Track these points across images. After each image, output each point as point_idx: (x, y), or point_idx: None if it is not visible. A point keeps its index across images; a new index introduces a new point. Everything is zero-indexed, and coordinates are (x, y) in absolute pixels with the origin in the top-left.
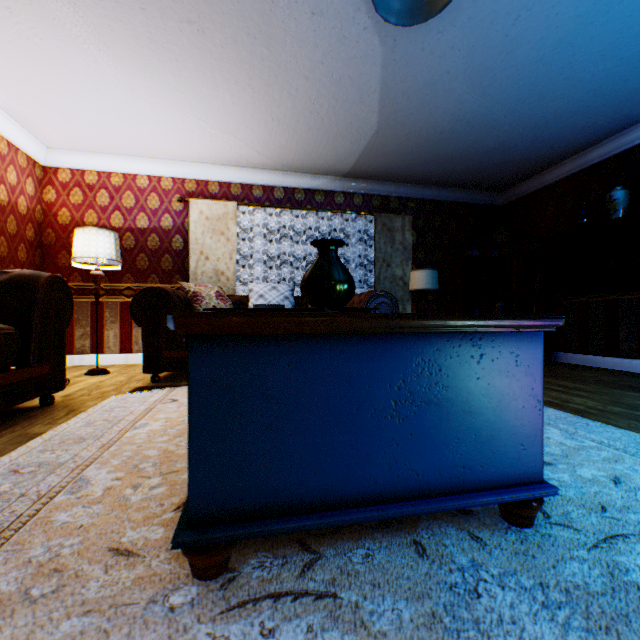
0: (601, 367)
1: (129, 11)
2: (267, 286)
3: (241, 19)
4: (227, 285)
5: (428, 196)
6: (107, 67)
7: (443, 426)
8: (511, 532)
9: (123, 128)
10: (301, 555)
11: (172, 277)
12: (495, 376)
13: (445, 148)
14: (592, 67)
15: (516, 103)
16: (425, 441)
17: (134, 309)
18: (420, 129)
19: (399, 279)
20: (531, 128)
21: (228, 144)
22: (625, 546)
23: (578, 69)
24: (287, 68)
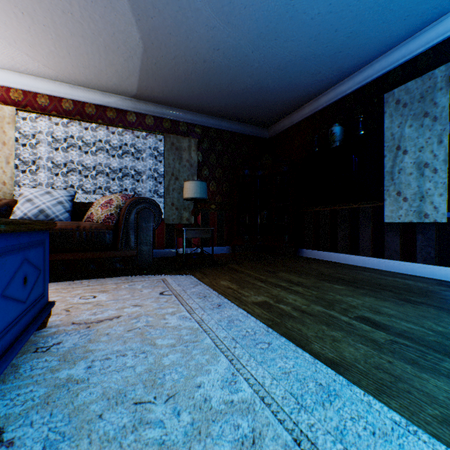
0: (327, 260)
1: None
2: (40, 191)
3: None
4: (3, 189)
5: (212, 125)
6: None
7: None
8: None
9: None
10: None
11: None
12: None
13: (213, 79)
14: (310, 9)
15: (258, 38)
16: None
17: None
18: (185, 54)
19: None
20: (276, 68)
21: None
22: None
23: (300, 9)
24: None
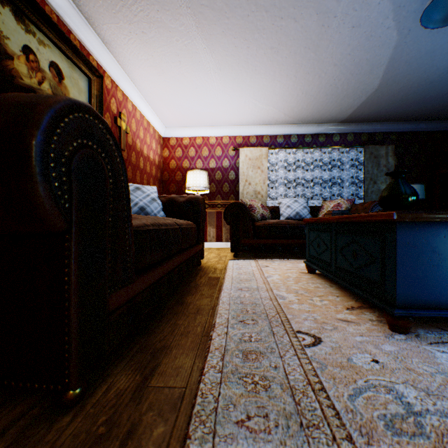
0: None
1: (239, 50)
2: (291, 200)
3: (303, 40)
4: (261, 200)
5: (407, 129)
6: (215, 81)
7: None
8: None
9: (209, 111)
10: (444, 332)
11: (228, 196)
12: None
13: (430, 93)
14: None
15: None
16: None
17: (225, 215)
18: (412, 83)
19: None
20: None
21: (267, 112)
22: None
23: None
24: (323, 62)
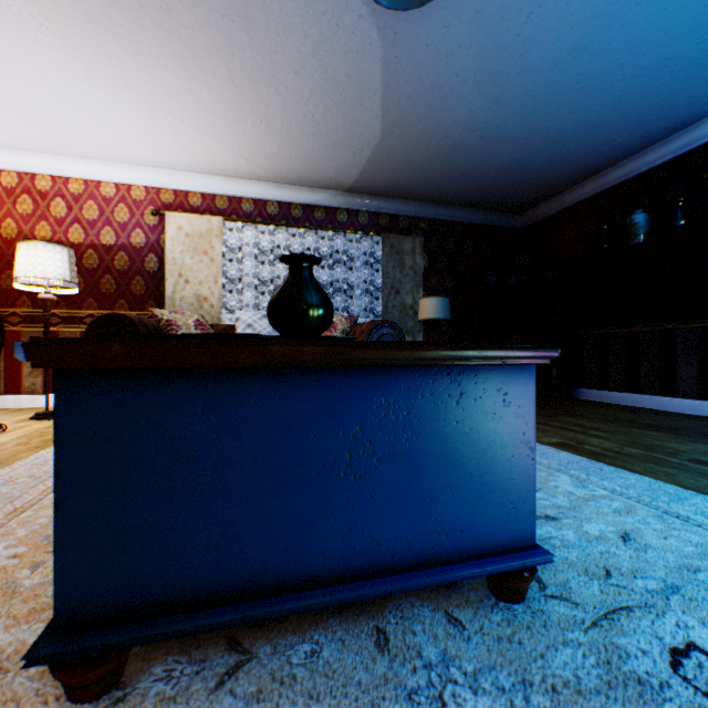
0: (622, 404)
1: None
2: (257, 314)
3: None
4: (211, 313)
5: (441, 216)
6: (52, 47)
7: (413, 483)
8: (498, 610)
9: (80, 124)
10: (226, 657)
11: (145, 303)
12: (478, 419)
13: (458, 162)
14: (611, 77)
15: (532, 114)
16: (389, 503)
17: None
18: (429, 139)
19: (409, 308)
20: (549, 143)
21: (210, 149)
22: (629, 622)
23: (596, 78)
24: (273, 60)
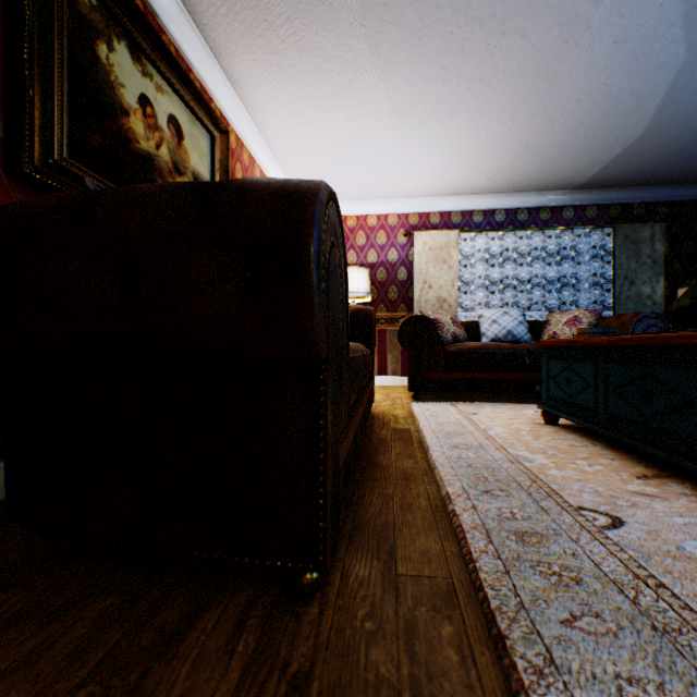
0: None
1: (431, 84)
2: (497, 311)
3: (533, 66)
4: (448, 312)
5: (686, 197)
6: (387, 131)
7: None
8: None
9: (371, 177)
10: None
11: (396, 306)
12: None
13: None
14: None
15: None
16: None
17: (400, 335)
18: None
19: (646, 298)
20: None
21: (460, 176)
22: None
23: None
24: (560, 96)
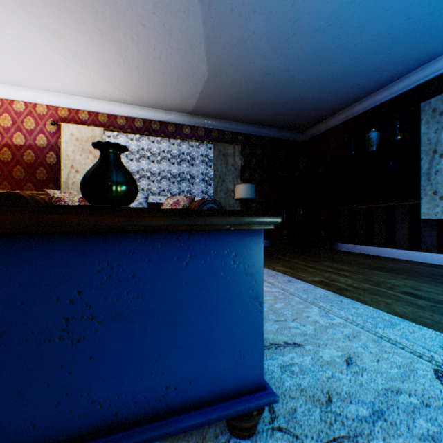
0: (363, 253)
1: None
2: None
3: None
4: None
5: (252, 132)
6: None
7: (139, 342)
8: None
9: None
10: None
11: (46, 186)
12: (208, 279)
13: (260, 96)
14: (354, 39)
15: (305, 63)
16: (113, 363)
17: None
18: (240, 79)
19: (231, 191)
20: (317, 84)
21: (91, 79)
22: None
23: (345, 40)
24: (125, 14)
